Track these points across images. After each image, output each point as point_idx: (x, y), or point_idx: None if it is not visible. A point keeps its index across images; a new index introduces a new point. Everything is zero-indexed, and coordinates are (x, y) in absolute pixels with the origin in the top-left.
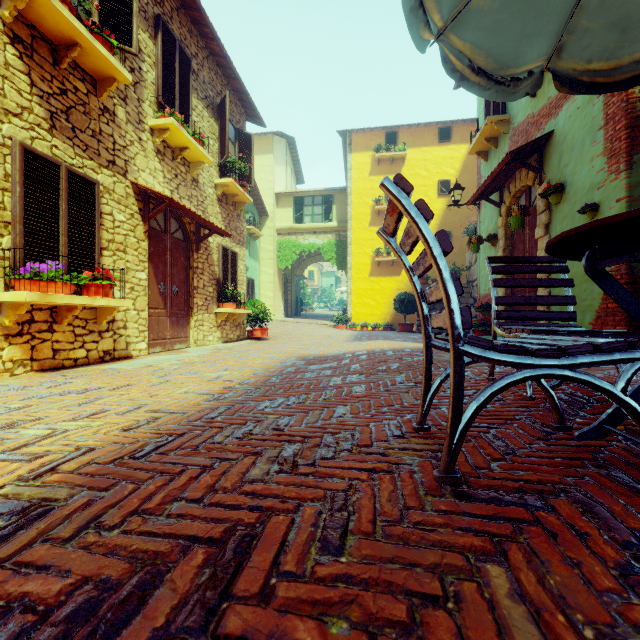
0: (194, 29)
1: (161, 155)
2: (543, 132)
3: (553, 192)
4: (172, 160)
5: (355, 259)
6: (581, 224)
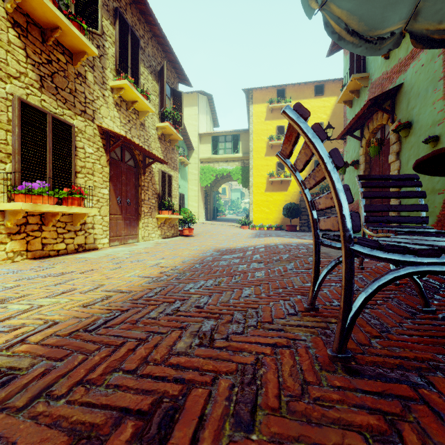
0: (142, 18)
1: (118, 106)
2: (395, 84)
3: (403, 128)
4: (126, 110)
5: (255, 179)
6: (425, 151)
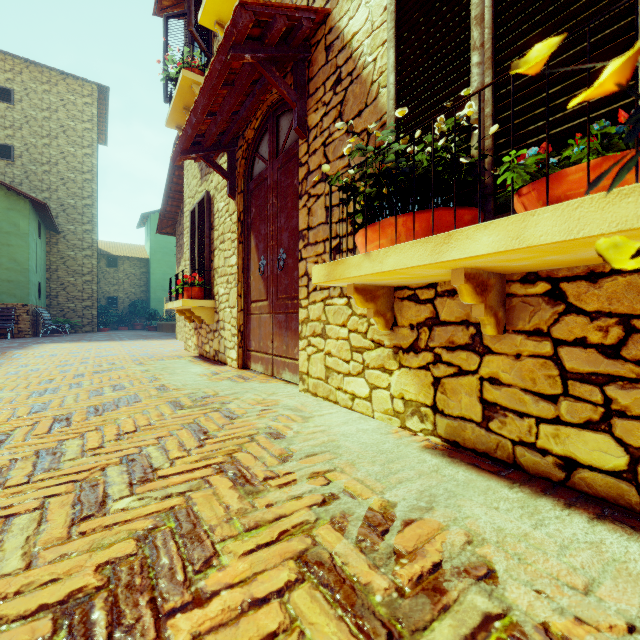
0: None
1: None
2: None
3: None
4: None
5: None
6: None
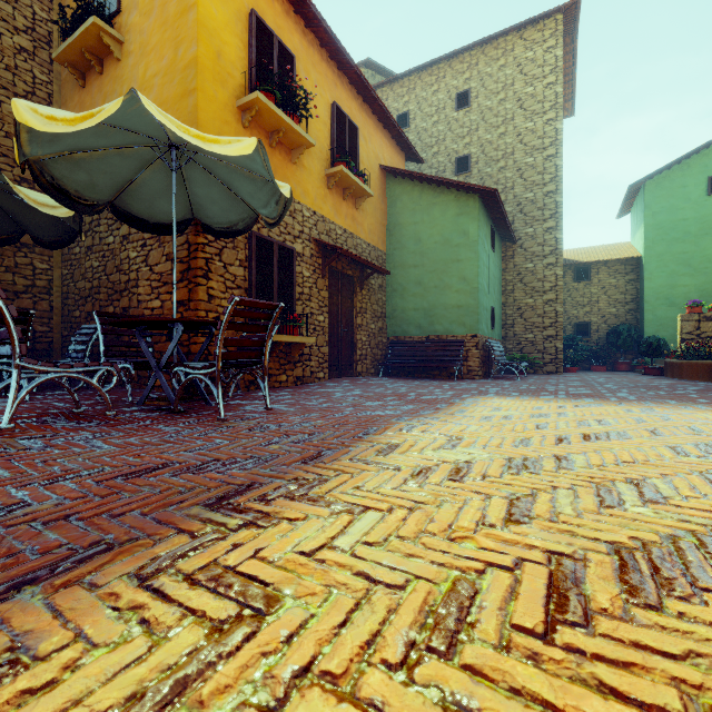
0: None
1: None
2: None
3: None
4: None
5: None
6: None
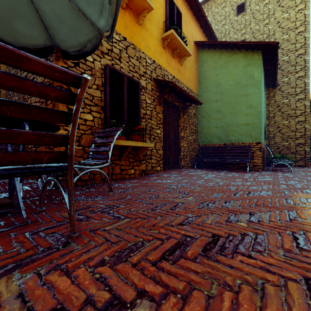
0: None
1: None
2: None
3: None
4: None
5: None
6: None
